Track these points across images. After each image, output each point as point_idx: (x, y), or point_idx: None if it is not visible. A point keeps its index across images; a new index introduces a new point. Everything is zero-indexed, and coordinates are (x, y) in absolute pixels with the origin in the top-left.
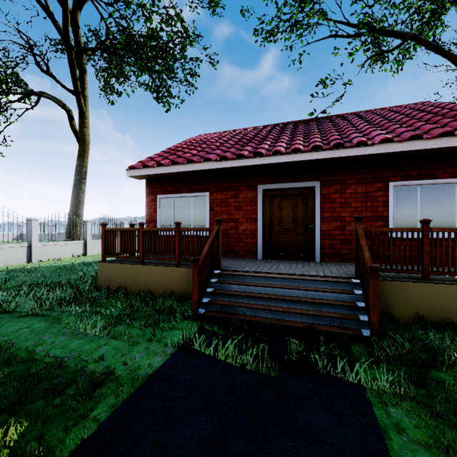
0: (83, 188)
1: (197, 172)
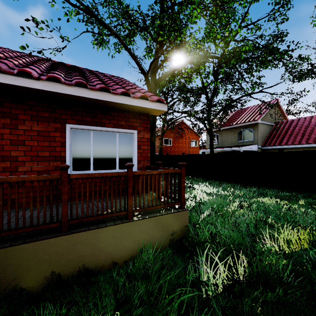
0: None
1: None
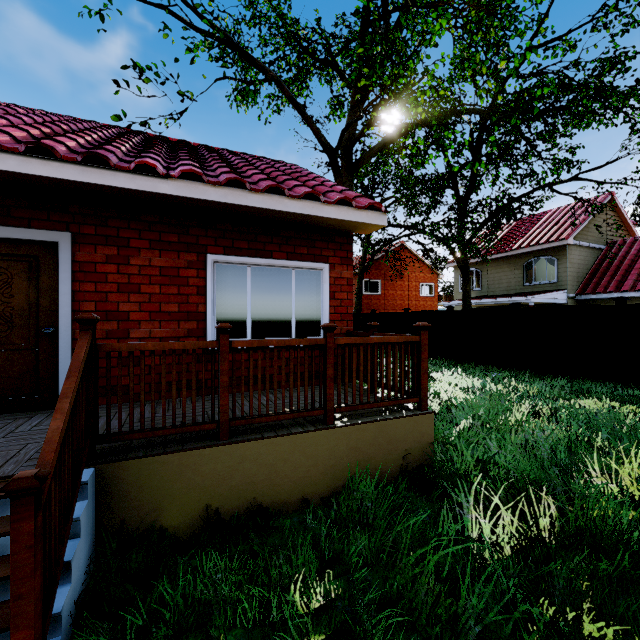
0: None
1: None
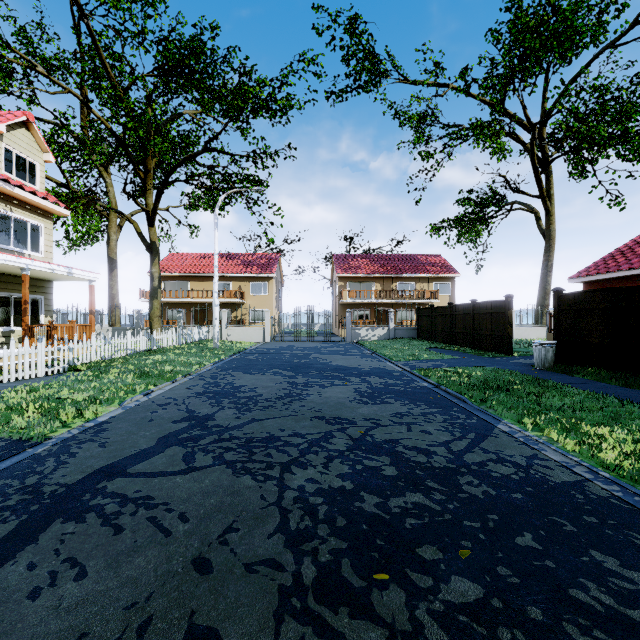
0: (548, 281)
1: (616, 277)
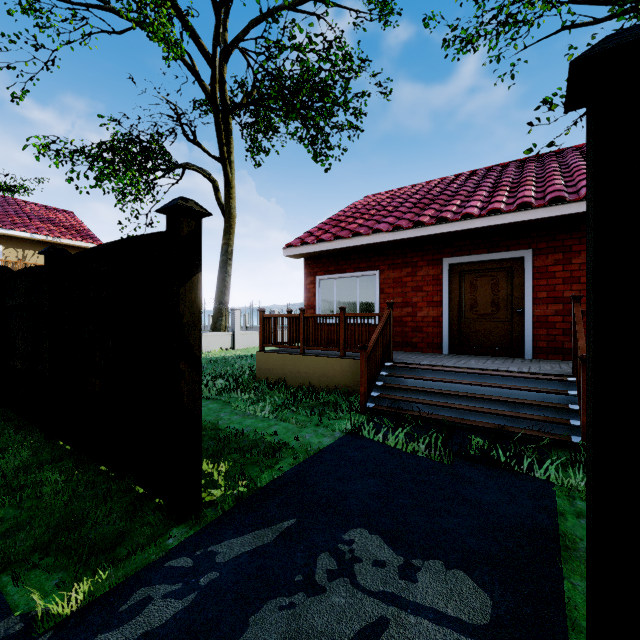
0: (229, 271)
1: (364, 246)
